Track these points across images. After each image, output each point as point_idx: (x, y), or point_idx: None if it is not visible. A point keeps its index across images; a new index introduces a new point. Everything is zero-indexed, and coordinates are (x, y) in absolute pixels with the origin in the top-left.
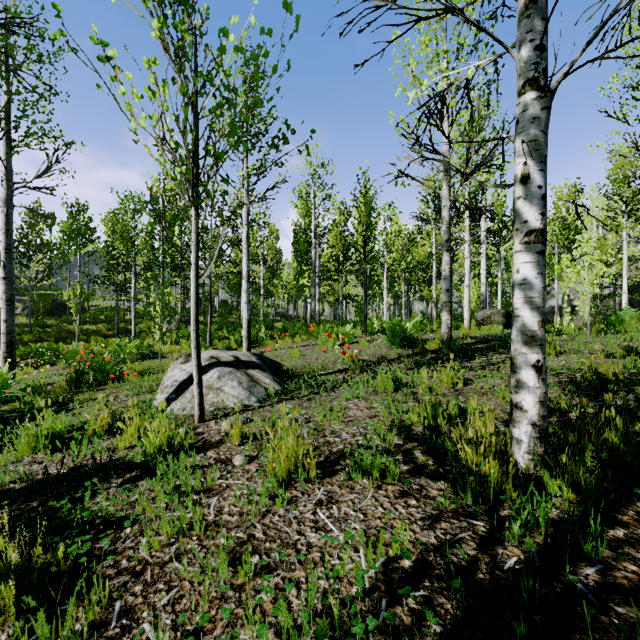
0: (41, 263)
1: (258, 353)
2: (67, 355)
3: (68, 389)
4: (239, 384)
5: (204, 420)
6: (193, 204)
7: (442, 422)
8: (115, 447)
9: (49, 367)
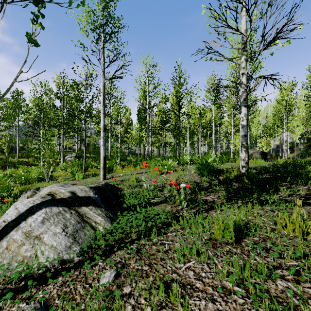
0: None
1: (100, 185)
2: None
3: None
4: (63, 229)
5: None
6: None
7: None
8: None
9: None
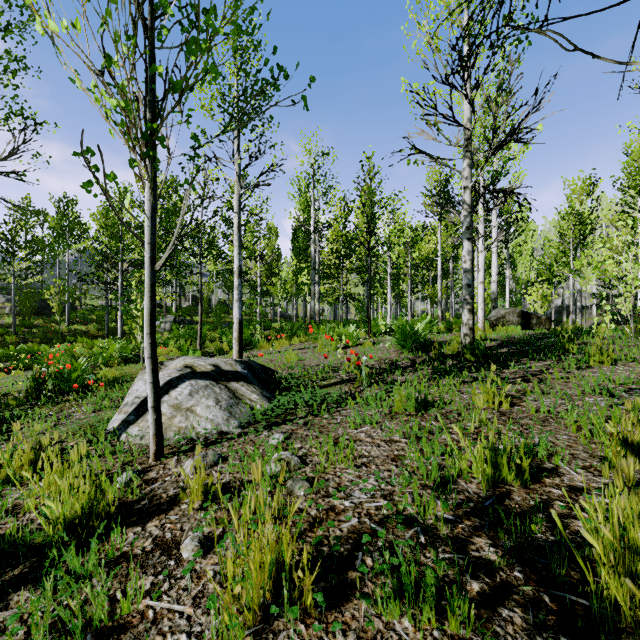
0: (26, 260)
1: (246, 360)
2: (42, 358)
3: (24, 401)
4: (216, 403)
5: (163, 456)
6: (142, 157)
7: (507, 476)
8: (24, 504)
9: (24, 371)
